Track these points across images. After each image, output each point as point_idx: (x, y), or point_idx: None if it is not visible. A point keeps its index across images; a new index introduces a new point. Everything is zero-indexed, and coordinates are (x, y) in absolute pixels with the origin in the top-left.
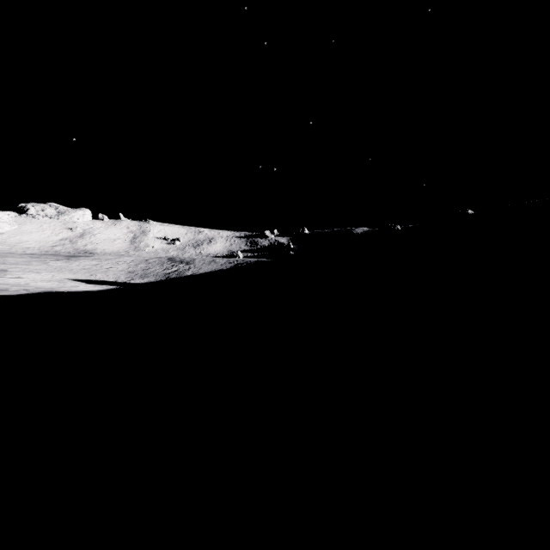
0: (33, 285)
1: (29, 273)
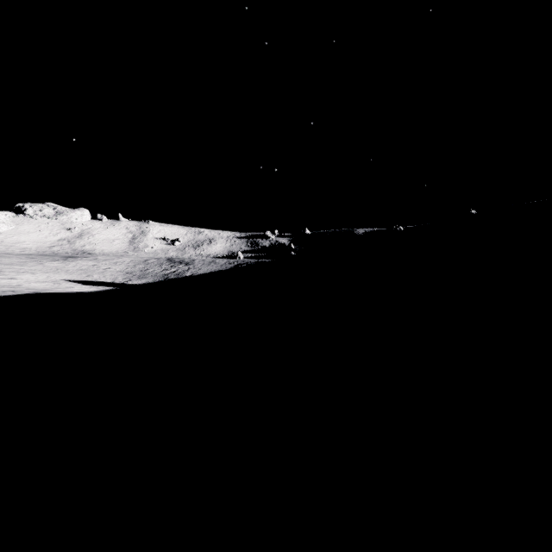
0: (25, 286)
1: (23, 274)
